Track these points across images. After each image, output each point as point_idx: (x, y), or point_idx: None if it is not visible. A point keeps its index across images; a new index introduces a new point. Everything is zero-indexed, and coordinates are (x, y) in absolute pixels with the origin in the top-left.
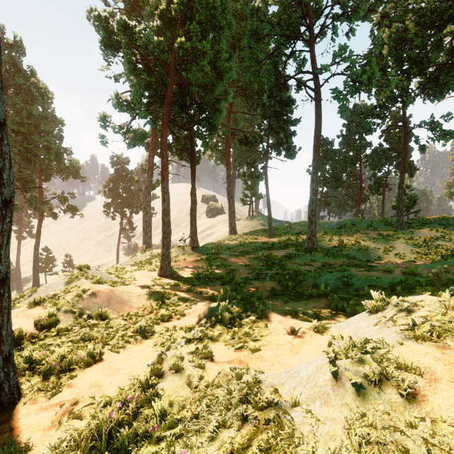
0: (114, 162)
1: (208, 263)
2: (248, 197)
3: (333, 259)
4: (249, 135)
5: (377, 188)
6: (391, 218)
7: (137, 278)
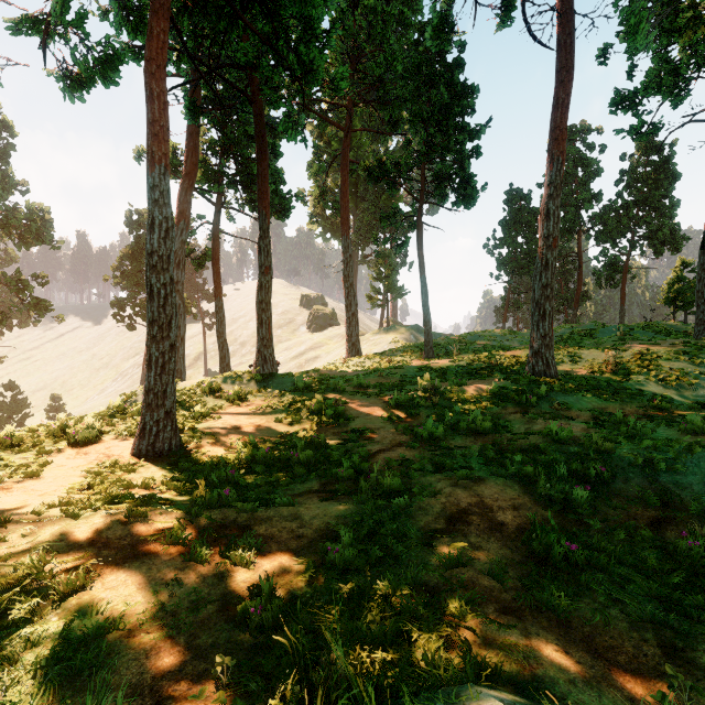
0: (134, 223)
1: (295, 413)
2: (380, 293)
3: (610, 401)
4: (386, 159)
5: (611, 275)
6: (662, 322)
7: (51, 465)
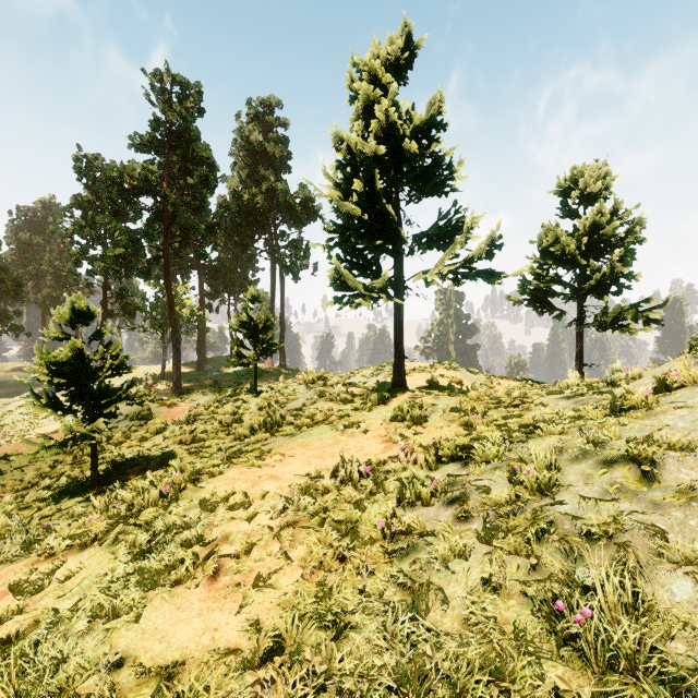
0: None
1: None
2: None
3: None
4: None
5: None
6: None
7: None
